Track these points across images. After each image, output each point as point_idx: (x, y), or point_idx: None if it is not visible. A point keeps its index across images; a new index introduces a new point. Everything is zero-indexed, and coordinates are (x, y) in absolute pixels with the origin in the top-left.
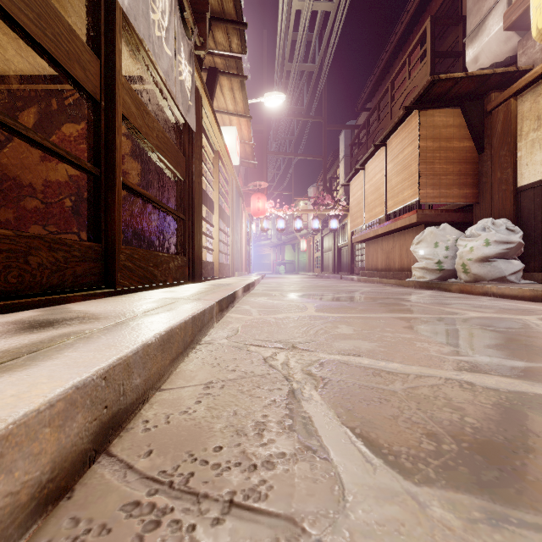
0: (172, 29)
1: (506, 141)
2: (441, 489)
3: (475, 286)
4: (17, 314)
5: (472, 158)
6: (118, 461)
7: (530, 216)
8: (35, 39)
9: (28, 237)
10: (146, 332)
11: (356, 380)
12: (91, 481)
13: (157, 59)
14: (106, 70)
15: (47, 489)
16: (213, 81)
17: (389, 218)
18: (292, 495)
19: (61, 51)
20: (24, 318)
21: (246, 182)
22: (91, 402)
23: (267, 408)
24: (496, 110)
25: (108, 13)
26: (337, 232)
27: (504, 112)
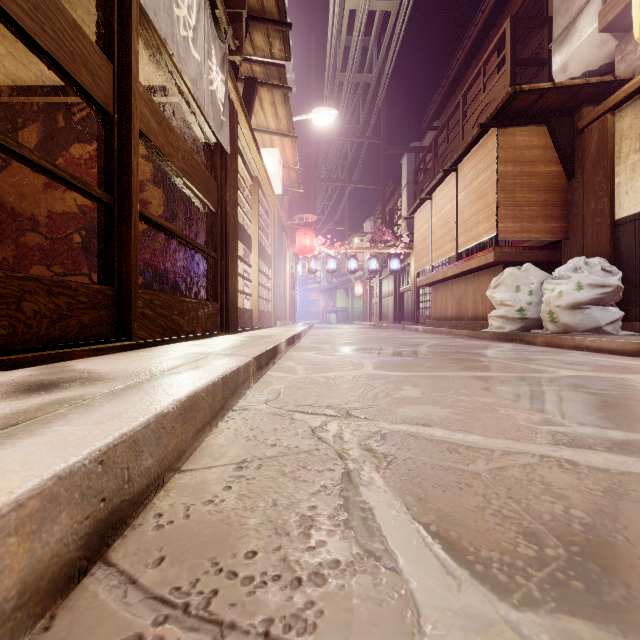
0: (201, 28)
1: (602, 164)
2: (551, 615)
3: (565, 338)
4: (5, 374)
5: (560, 186)
6: (117, 572)
7: (630, 254)
8: (31, 35)
9: (21, 279)
10: (163, 397)
11: (427, 458)
12: (79, 603)
13: (182, 64)
14: (120, 76)
15: (12, 622)
16: (251, 94)
17: (460, 258)
18: (349, 625)
19: (63, 51)
20: (13, 379)
21: (290, 215)
22: (80, 495)
23: (315, 496)
24: (589, 128)
25: (123, 8)
26: (398, 274)
27: (599, 130)
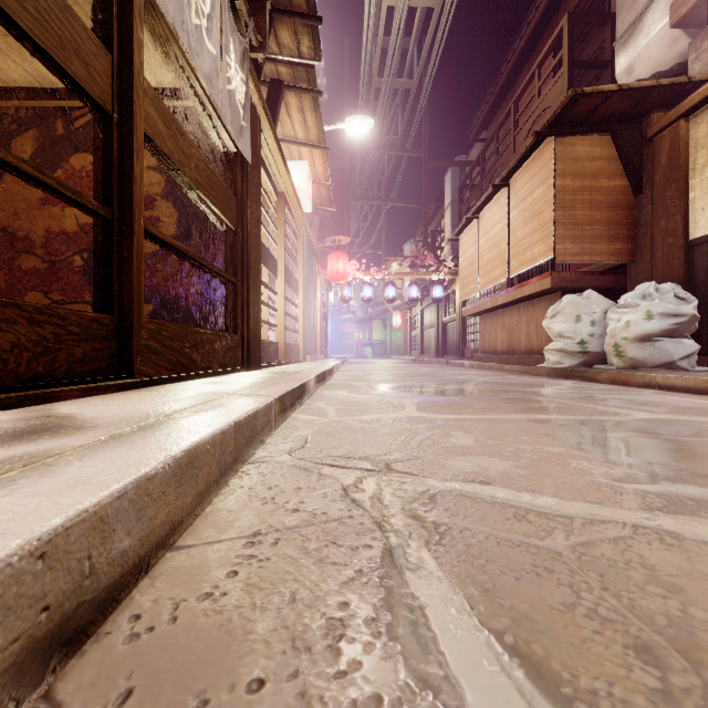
0: (216, 17)
1: (674, 177)
2: None
3: (633, 375)
4: None
5: (626, 202)
6: None
7: (707, 279)
8: (8, 13)
9: None
10: (153, 453)
11: (490, 529)
12: None
13: (194, 56)
14: (120, 69)
15: None
16: (277, 98)
17: (511, 284)
18: None
19: (50, 35)
20: None
21: (321, 237)
22: (3, 610)
23: (347, 587)
24: (660, 136)
25: None
26: (442, 303)
27: (670, 138)
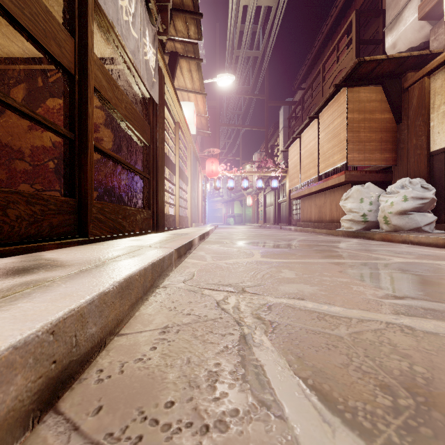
0: (138, 15)
1: (421, 112)
2: None
3: (395, 235)
4: None
5: (391, 128)
6: (64, 420)
7: (441, 176)
8: (14, 16)
9: (7, 192)
10: (106, 280)
11: (302, 324)
12: None
13: (124, 40)
14: (79, 48)
15: None
16: (174, 63)
17: (320, 179)
18: None
19: (38, 29)
20: None
21: (201, 149)
22: (34, 360)
23: (219, 355)
24: (412, 87)
25: None
26: (277, 190)
27: (419, 88)
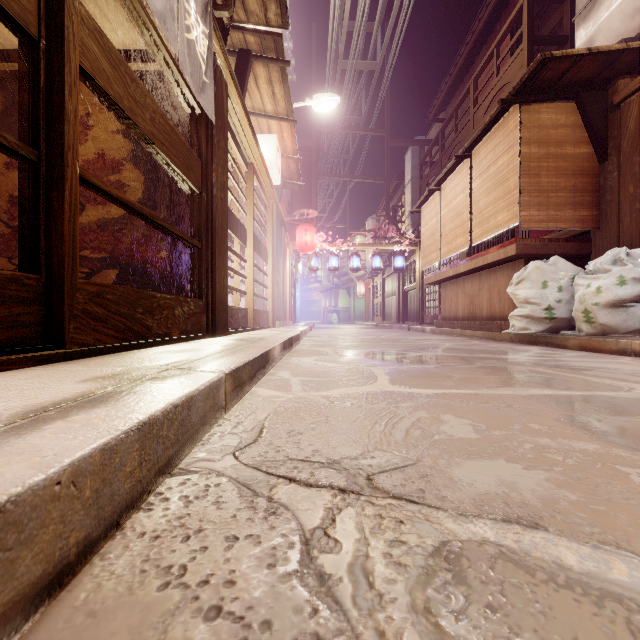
0: None
1: None
2: None
3: (605, 341)
4: None
5: (591, 169)
6: None
7: None
8: None
9: None
10: None
11: None
12: None
13: None
14: None
15: None
16: (245, 68)
17: (470, 254)
18: None
19: None
20: None
21: (290, 211)
22: None
23: None
24: (627, 102)
25: None
26: (402, 272)
27: (639, 103)
